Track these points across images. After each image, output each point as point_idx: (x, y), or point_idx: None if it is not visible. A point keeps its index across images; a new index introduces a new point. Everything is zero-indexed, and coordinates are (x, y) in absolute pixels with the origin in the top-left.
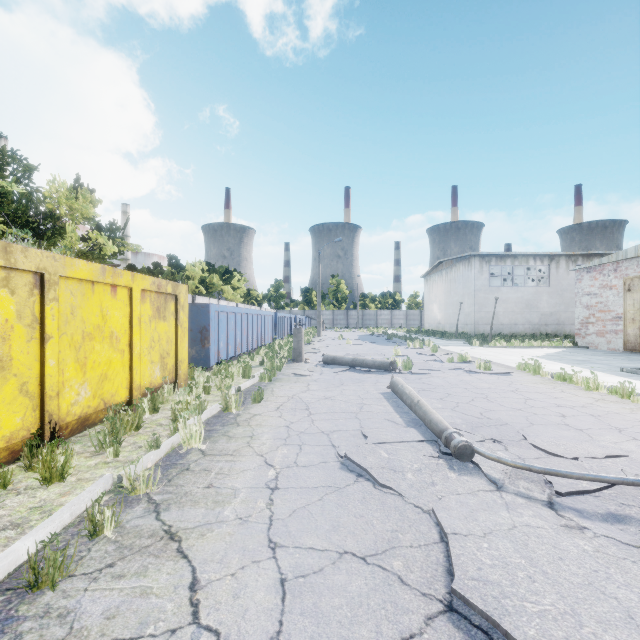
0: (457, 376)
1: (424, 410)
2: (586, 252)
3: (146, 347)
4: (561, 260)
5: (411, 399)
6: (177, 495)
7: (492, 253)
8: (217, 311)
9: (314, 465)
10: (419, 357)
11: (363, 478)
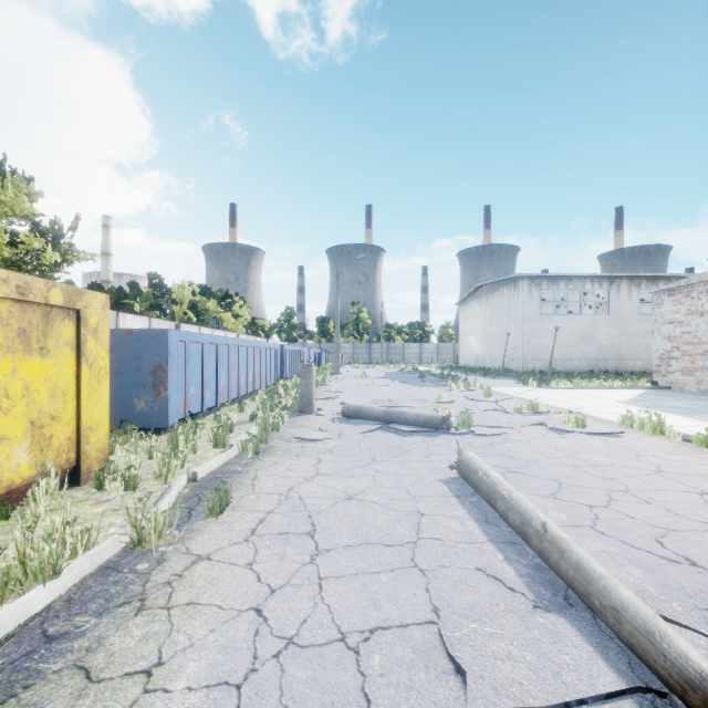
0: (544, 439)
1: (576, 563)
2: (651, 274)
3: None
4: (622, 284)
5: (522, 516)
6: None
7: (543, 274)
8: (183, 341)
9: None
10: (471, 404)
11: None
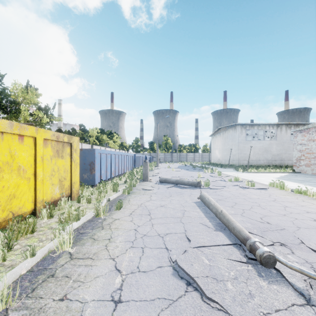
0: (236, 190)
1: (227, 219)
2: (296, 123)
3: (48, 175)
4: (283, 127)
5: (216, 209)
6: (31, 312)
7: (247, 123)
8: (100, 153)
9: (152, 270)
10: (212, 178)
11: (192, 287)
